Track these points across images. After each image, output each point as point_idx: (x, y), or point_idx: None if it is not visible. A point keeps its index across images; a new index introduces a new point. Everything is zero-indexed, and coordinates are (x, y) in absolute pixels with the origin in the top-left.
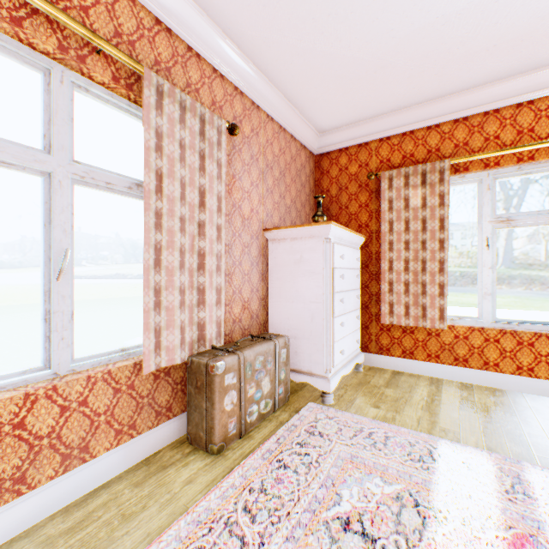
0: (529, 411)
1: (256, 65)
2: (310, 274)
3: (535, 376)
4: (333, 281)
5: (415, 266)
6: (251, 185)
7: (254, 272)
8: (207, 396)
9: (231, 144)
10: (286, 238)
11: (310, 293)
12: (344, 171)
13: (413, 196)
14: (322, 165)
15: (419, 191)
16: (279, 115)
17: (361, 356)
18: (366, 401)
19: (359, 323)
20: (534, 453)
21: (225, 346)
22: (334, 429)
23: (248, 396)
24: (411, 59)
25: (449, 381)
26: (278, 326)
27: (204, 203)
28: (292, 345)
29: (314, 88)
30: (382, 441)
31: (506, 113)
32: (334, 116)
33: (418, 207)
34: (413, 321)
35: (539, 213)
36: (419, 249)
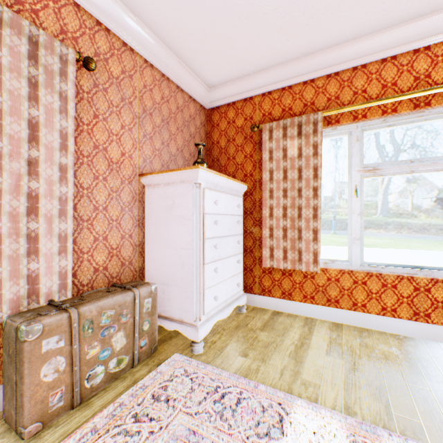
0: (391, 354)
1: (123, 2)
2: (181, 219)
3: (398, 316)
4: (203, 227)
5: (293, 212)
6: (122, 128)
7: (126, 218)
8: (17, 367)
9: (91, 81)
10: (160, 183)
11: (181, 239)
12: (232, 124)
13: (291, 147)
14: (213, 119)
15: (296, 142)
16: (159, 62)
17: (244, 298)
18: (237, 347)
19: (242, 267)
20: (393, 411)
21: (66, 301)
22: (187, 389)
23: (87, 358)
24: (280, 5)
25: (322, 321)
26: (153, 272)
27: (37, 138)
28: (165, 292)
29: (191, 35)
30: (233, 405)
31: (372, 68)
32: (219, 69)
33: (295, 156)
34: (291, 264)
35: (401, 162)
36: (296, 196)
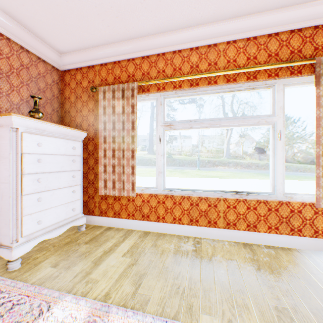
0: (168, 249)
1: None
2: (1, 158)
3: (182, 223)
4: (22, 164)
5: (119, 154)
6: None
7: None
8: None
9: None
10: None
11: (1, 175)
12: (79, 85)
13: (118, 105)
14: (65, 79)
15: (121, 102)
16: None
17: (82, 219)
18: (53, 260)
19: (80, 196)
20: (138, 291)
21: None
22: None
23: None
24: None
25: (138, 231)
26: None
27: None
28: None
29: (22, 5)
30: (6, 311)
31: (168, 56)
32: (62, 39)
33: (120, 113)
34: (118, 192)
35: (186, 121)
36: (122, 142)
